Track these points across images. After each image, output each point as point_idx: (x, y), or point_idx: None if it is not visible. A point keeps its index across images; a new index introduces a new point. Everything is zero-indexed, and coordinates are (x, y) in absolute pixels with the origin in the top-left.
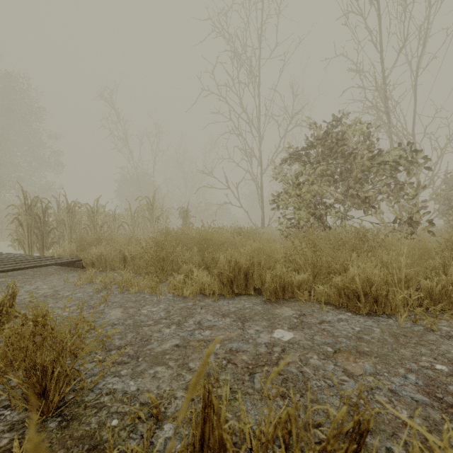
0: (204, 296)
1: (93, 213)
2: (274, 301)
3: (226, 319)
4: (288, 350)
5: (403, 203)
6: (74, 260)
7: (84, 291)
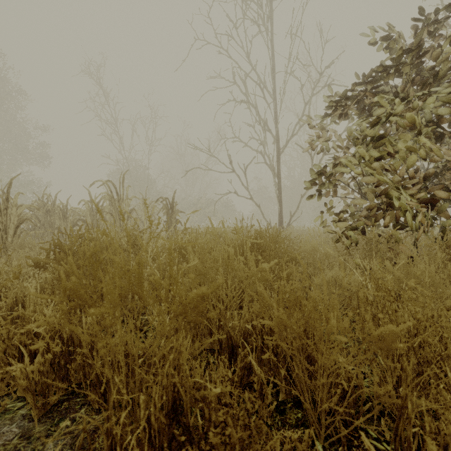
0: None
1: None
2: None
3: None
4: None
5: None
6: None
7: None
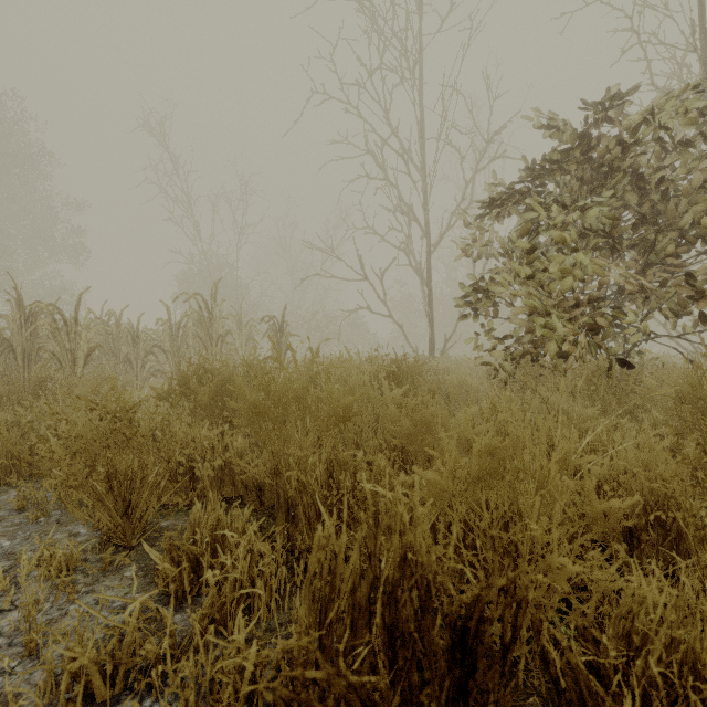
0: None
1: (66, 326)
2: None
3: None
4: None
5: None
6: None
7: None
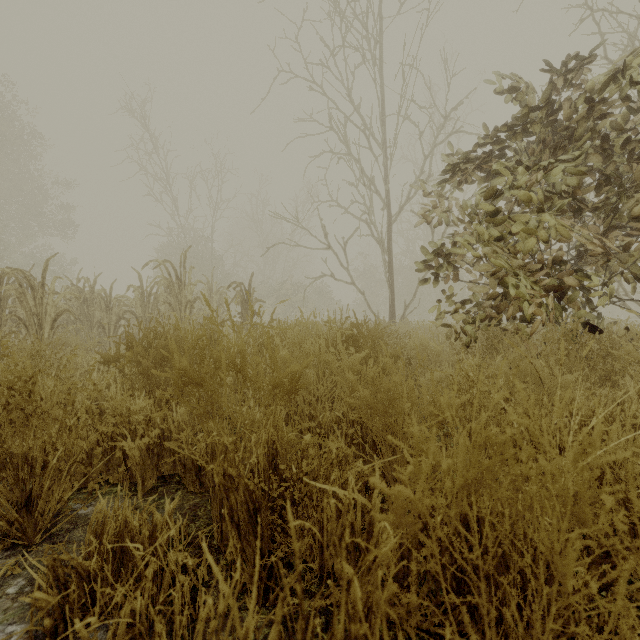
0: None
1: (33, 291)
2: None
3: None
4: None
5: None
6: None
7: None
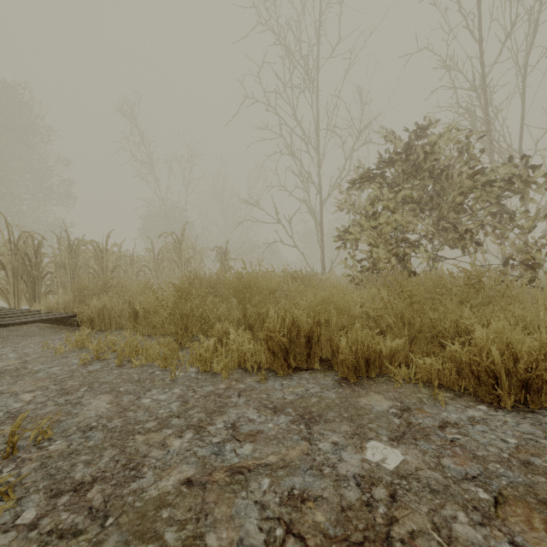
0: (245, 373)
1: (101, 253)
2: (353, 382)
3: (279, 418)
4: (402, 495)
5: (513, 239)
6: (66, 315)
7: (66, 362)
